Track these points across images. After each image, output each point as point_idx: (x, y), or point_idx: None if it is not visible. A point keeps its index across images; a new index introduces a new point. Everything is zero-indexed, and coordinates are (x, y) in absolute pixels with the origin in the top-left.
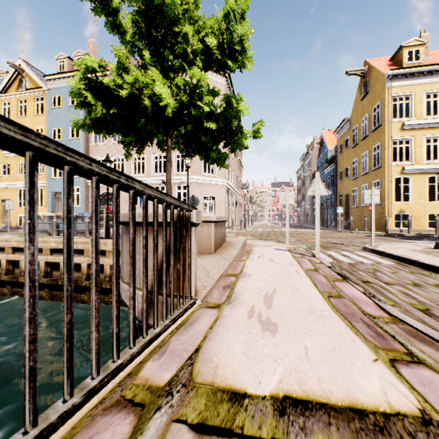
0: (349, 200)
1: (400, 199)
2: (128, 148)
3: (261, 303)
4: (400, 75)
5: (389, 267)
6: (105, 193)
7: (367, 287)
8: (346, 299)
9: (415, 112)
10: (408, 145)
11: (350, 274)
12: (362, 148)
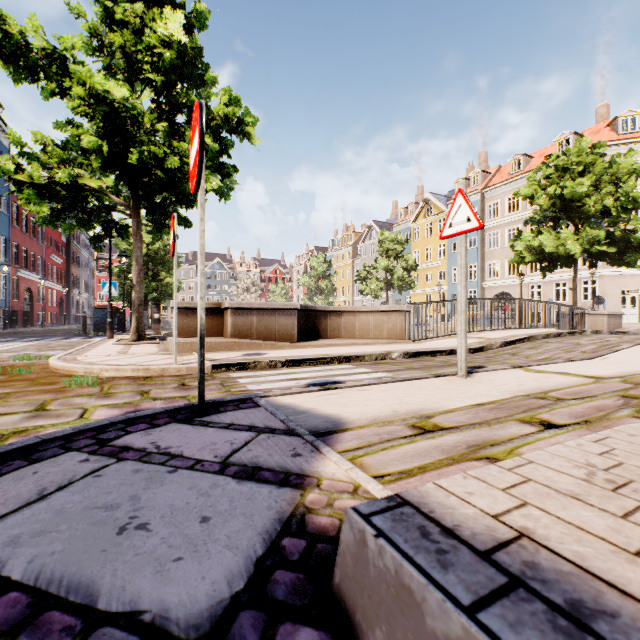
0: None
1: None
2: (543, 271)
3: None
4: None
5: None
6: (499, 292)
7: None
8: None
9: None
10: None
11: None
12: None
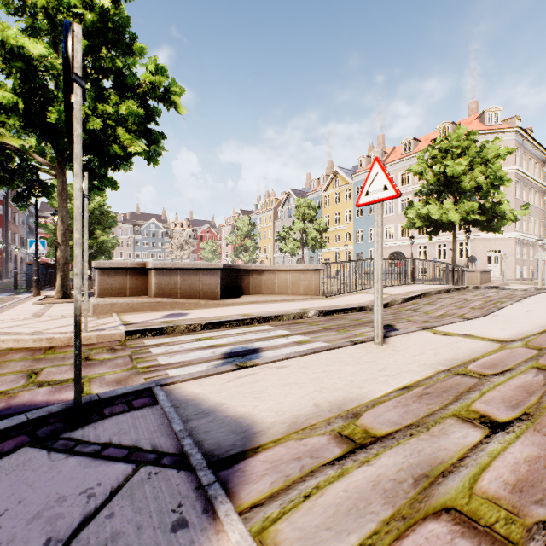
0: None
1: None
2: (430, 235)
3: None
4: None
5: None
6: (393, 251)
7: None
8: None
9: None
10: None
11: None
12: None
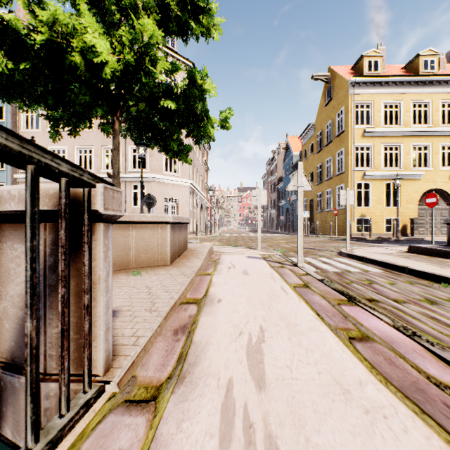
0: (314, 205)
1: (358, 204)
2: (55, 126)
3: (244, 371)
4: (361, 83)
5: (381, 277)
6: None
7: (379, 310)
8: (380, 343)
9: (374, 120)
10: (368, 152)
11: (346, 289)
12: (326, 153)
